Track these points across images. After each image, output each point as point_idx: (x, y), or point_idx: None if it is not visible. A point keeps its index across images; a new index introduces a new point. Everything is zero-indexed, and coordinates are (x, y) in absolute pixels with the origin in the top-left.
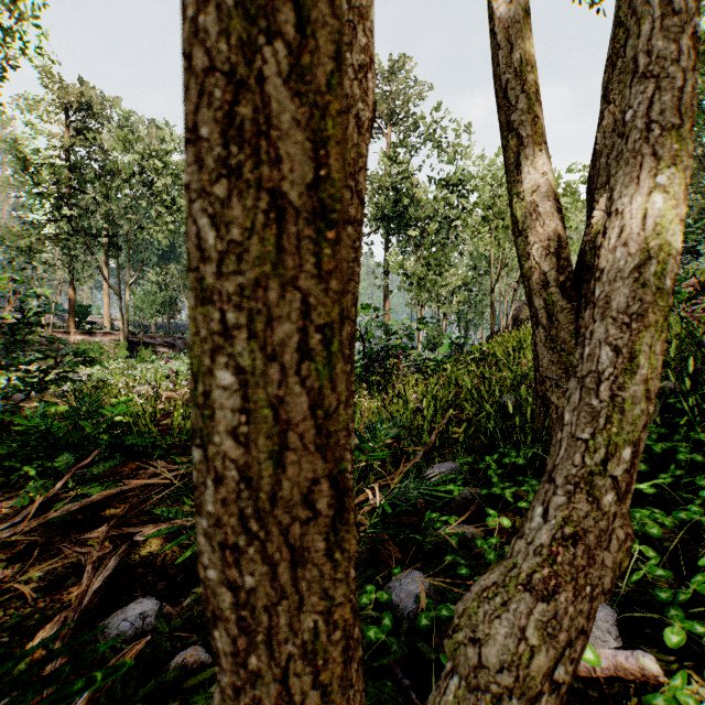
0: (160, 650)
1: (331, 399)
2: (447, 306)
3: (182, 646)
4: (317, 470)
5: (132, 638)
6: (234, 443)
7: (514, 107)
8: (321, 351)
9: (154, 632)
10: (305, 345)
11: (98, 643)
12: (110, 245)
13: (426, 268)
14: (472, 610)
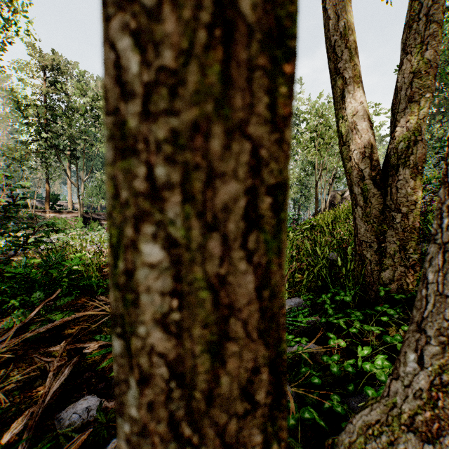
0: (99, 436)
1: (277, 276)
2: None
3: (115, 432)
4: (258, 358)
5: (80, 426)
6: (163, 334)
7: (340, 58)
8: (271, 219)
9: (96, 422)
10: (254, 210)
11: (55, 432)
12: (72, 156)
13: None
14: (359, 445)
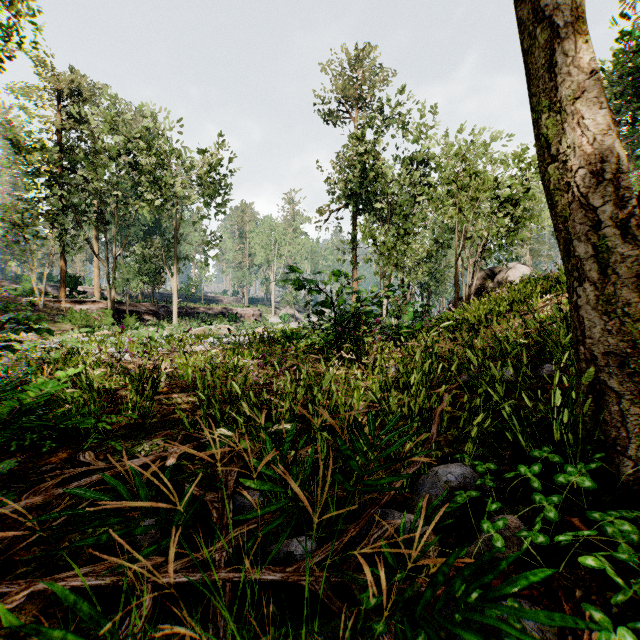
0: None
1: None
2: (413, 276)
3: None
4: None
5: None
6: None
7: None
8: None
9: None
10: None
11: None
12: (98, 220)
13: (395, 238)
14: None
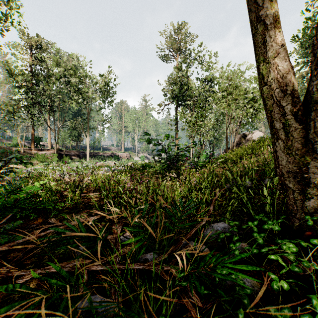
0: None
1: None
2: (205, 137)
3: None
4: None
5: None
6: None
7: (262, 6)
8: None
9: None
10: None
11: None
12: (50, 109)
13: (196, 118)
14: None
